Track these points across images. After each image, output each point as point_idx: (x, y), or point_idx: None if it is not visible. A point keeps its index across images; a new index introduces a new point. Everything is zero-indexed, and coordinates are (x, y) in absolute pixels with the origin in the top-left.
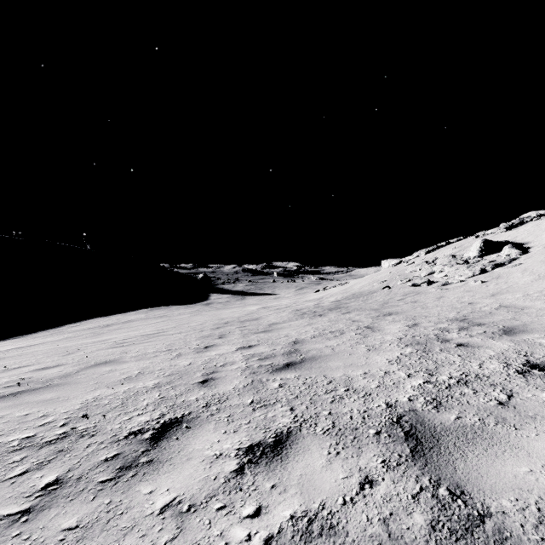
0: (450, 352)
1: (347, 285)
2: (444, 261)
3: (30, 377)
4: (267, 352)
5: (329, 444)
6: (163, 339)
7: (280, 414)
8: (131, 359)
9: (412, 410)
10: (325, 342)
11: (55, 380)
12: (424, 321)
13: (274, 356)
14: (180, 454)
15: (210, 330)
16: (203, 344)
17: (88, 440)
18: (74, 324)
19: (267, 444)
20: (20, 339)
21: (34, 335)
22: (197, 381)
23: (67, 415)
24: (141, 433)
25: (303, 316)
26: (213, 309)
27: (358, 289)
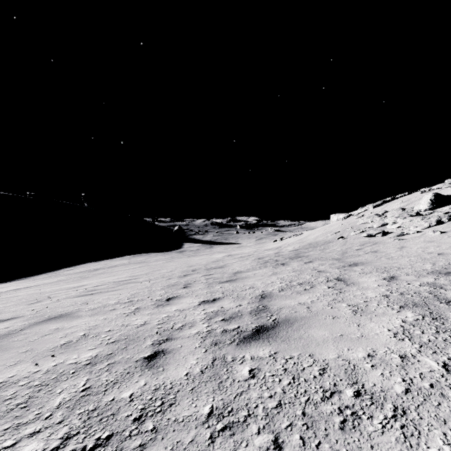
0: None
1: (302, 236)
2: (396, 214)
3: None
4: (233, 308)
5: None
6: (130, 287)
7: None
8: (87, 313)
9: None
10: (297, 298)
11: None
12: (400, 273)
13: (240, 315)
14: None
15: (177, 278)
16: (166, 295)
17: None
18: (69, 267)
19: None
20: (23, 280)
21: (35, 277)
22: (143, 355)
23: None
24: None
25: (266, 264)
26: (185, 256)
27: (313, 240)
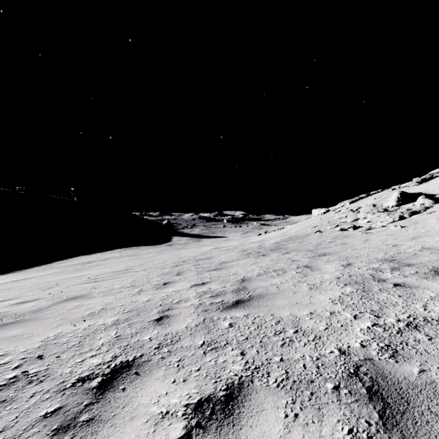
0: (389, 292)
1: (284, 230)
2: (367, 210)
3: (6, 311)
4: (218, 289)
5: (285, 403)
6: (129, 275)
7: (231, 359)
8: (98, 295)
9: (368, 359)
10: (270, 280)
11: (27, 314)
12: (356, 261)
13: (224, 293)
14: (124, 410)
15: (170, 268)
16: (162, 281)
17: (34, 388)
18: (62, 261)
19: (218, 399)
20: (18, 273)
21: (29, 270)
22: (153, 318)
23: (24, 355)
24: (89, 380)
25: (249, 256)
26: (174, 249)
27: (294, 233)
